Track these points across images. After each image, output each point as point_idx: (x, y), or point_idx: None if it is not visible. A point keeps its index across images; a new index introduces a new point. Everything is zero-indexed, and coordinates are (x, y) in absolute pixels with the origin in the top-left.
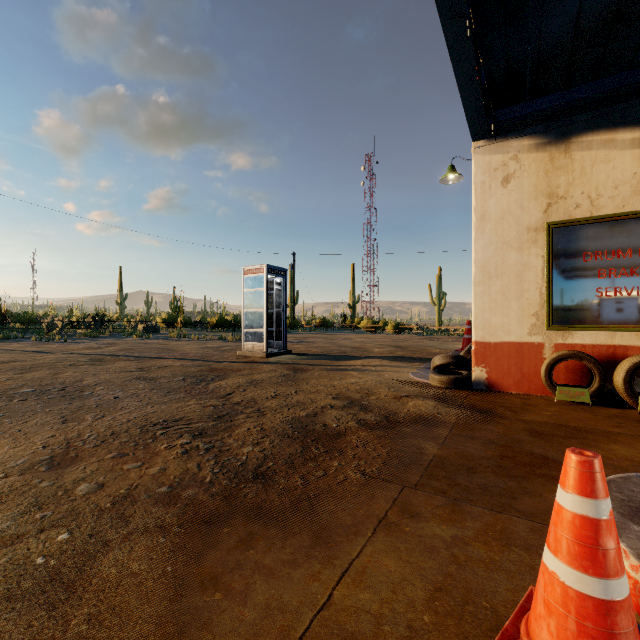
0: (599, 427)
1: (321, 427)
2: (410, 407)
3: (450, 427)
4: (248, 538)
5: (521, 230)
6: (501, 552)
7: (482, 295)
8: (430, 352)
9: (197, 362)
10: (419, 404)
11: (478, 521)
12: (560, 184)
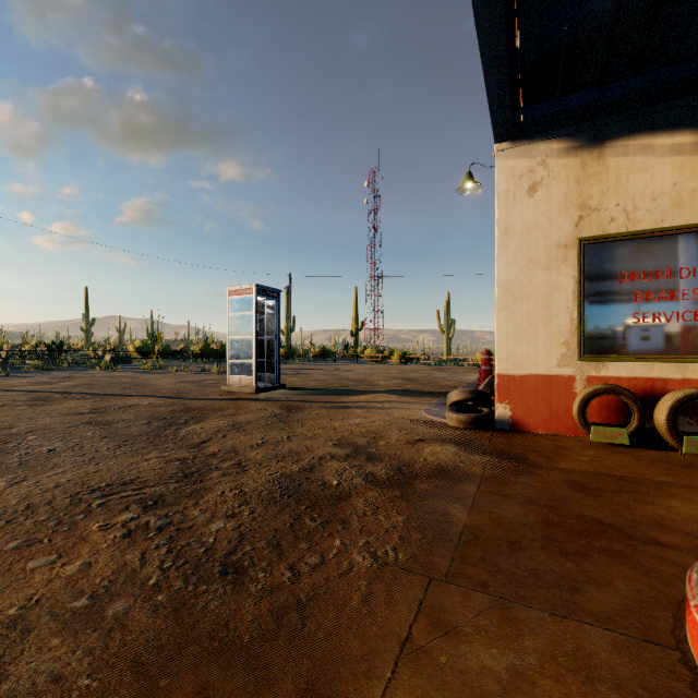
0: (647, 476)
1: (318, 486)
2: (427, 455)
3: (477, 481)
4: (199, 694)
5: (549, 246)
6: (584, 696)
7: (506, 321)
8: (442, 385)
9: (170, 400)
10: (437, 451)
11: (539, 636)
12: (593, 194)
